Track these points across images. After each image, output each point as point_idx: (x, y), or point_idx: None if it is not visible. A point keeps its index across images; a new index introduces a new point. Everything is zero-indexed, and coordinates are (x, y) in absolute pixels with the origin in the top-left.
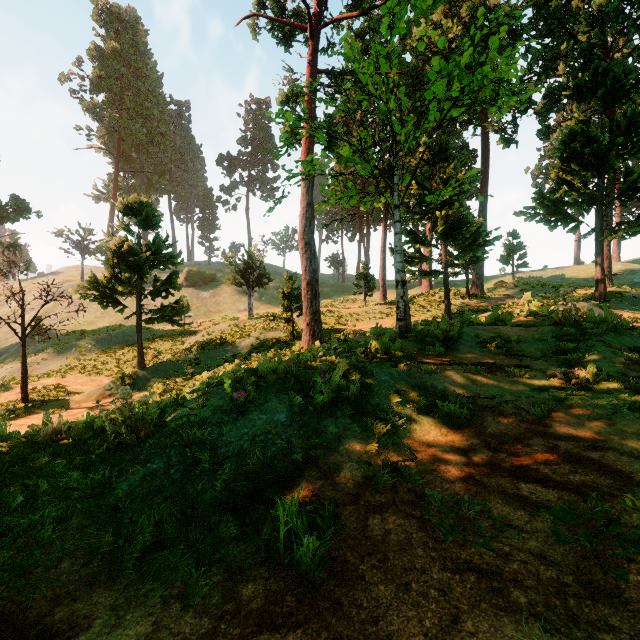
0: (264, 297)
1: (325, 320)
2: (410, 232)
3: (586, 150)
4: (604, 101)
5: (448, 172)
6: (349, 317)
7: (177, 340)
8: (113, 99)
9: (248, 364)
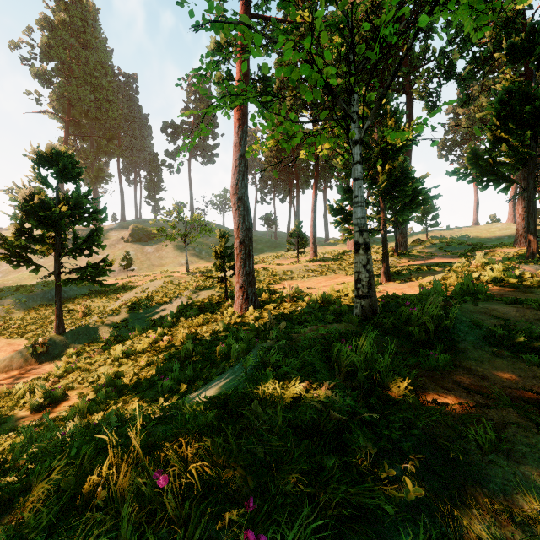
0: (204, 252)
1: (259, 278)
2: (347, 189)
3: (527, 107)
4: (539, 60)
5: (390, 124)
6: (283, 274)
7: (112, 296)
8: (62, 67)
9: (173, 332)
